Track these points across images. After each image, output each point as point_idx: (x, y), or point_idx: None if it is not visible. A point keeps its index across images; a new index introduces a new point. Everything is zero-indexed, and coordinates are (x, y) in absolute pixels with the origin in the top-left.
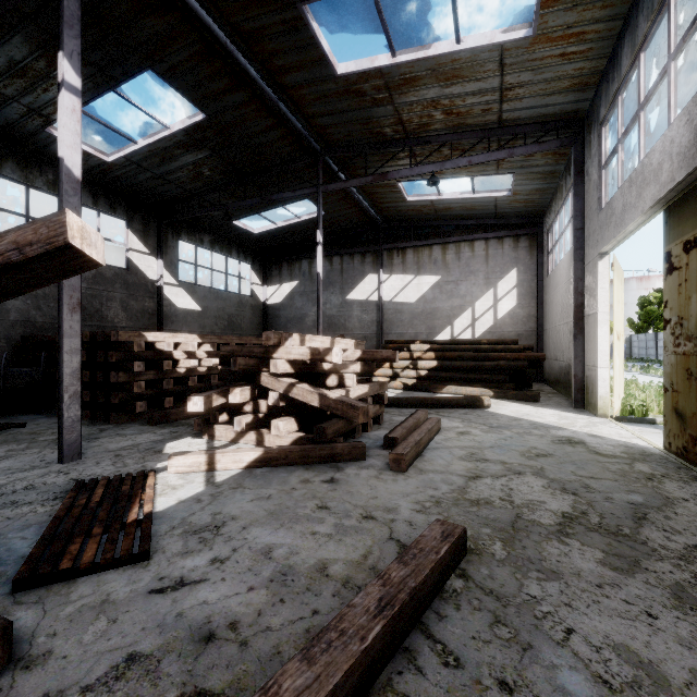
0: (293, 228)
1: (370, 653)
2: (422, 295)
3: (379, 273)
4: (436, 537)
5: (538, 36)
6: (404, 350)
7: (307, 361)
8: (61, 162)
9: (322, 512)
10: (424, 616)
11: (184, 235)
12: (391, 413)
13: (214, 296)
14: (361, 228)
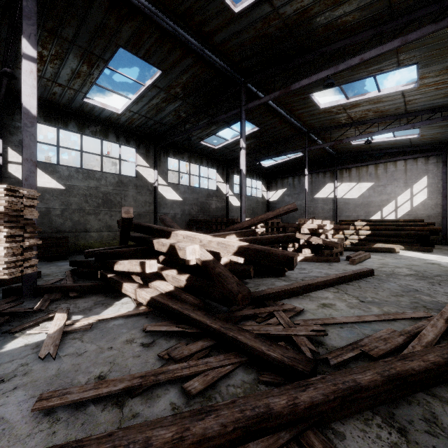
0: (285, 162)
1: (352, 275)
2: (361, 194)
3: (334, 182)
4: (365, 269)
5: (421, 86)
6: (351, 225)
7: (314, 229)
8: (241, 170)
9: (331, 269)
10: (362, 279)
11: (235, 172)
12: (346, 253)
13: (246, 199)
14: (323, 158)
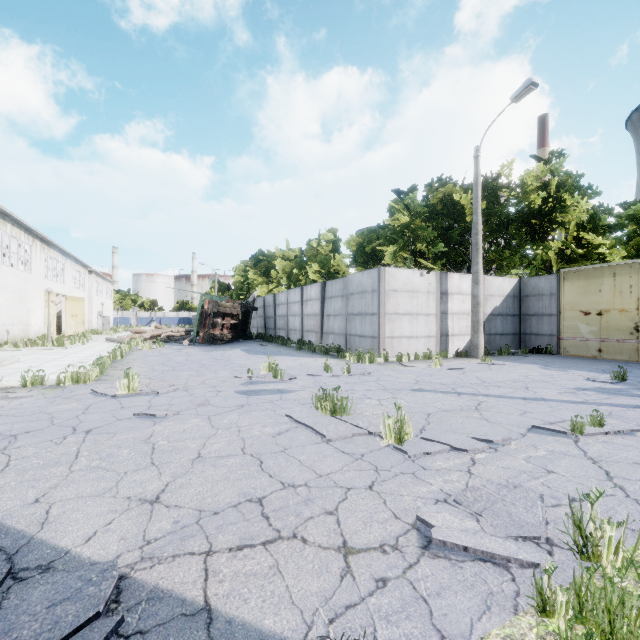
0: None
1: None
2: None
3: None
4: None
5: None
6: None
7: None
8: None
9: None
10: None
11: None
12: None
13: None
14: None
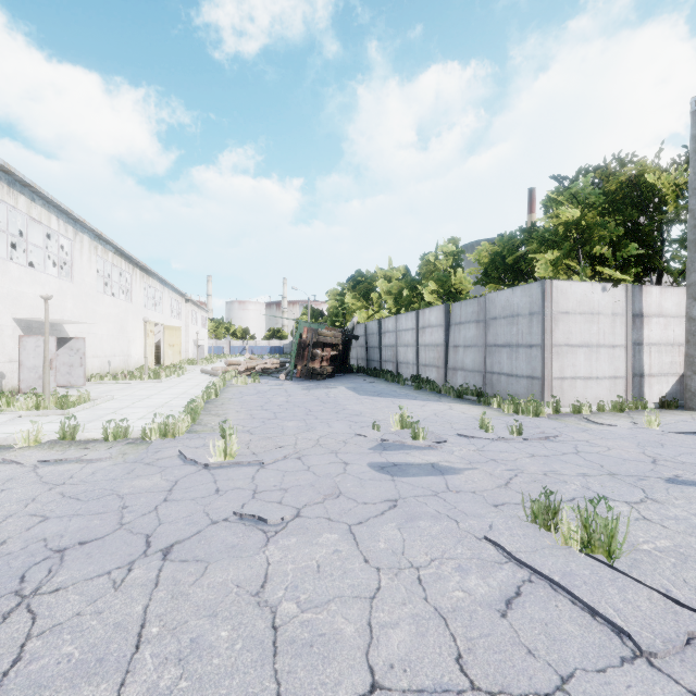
0: None
1: None
2: None
3: None
4: None
5: None
6: None
7: None
8: None
9: None
10: None
11: None
12: None
13: None
14: None
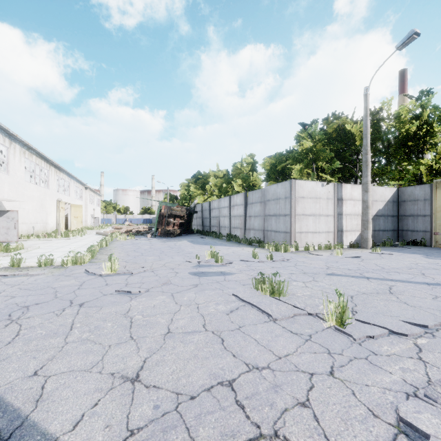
0: None
1: None
2: None
3: None
4: None
5: None
6: None
7: None
8: None
9: None
10: None
11: None
12: None
13: None
14: None
